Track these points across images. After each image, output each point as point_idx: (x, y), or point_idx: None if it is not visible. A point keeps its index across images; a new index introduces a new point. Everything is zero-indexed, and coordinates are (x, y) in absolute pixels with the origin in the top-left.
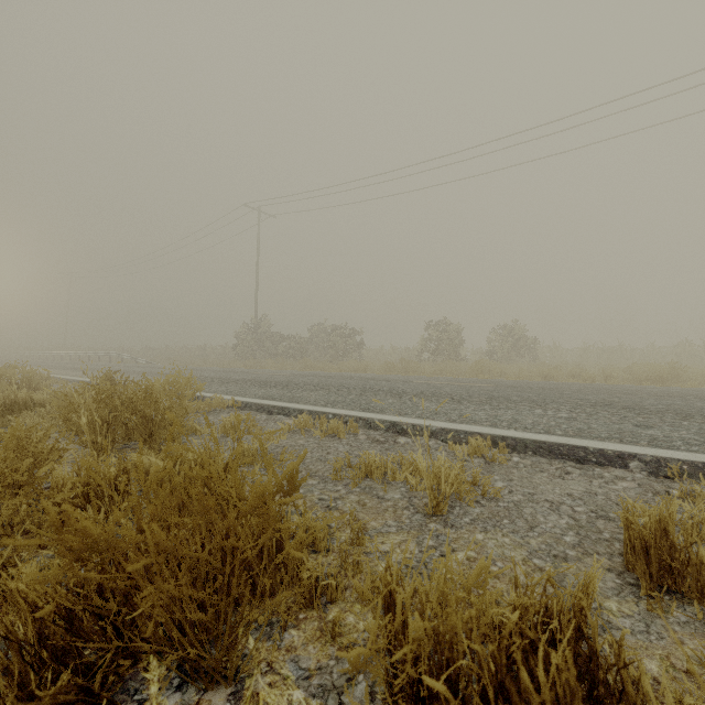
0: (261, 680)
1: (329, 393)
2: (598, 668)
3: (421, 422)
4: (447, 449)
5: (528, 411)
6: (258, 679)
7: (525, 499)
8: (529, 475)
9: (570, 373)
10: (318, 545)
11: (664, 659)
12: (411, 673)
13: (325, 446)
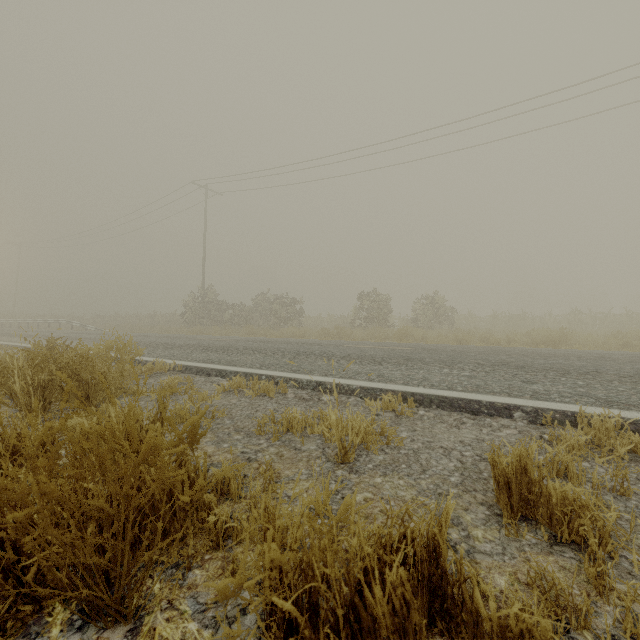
0: (160, 616)
1: (266, 357)
2: (447, 584)
3: (343, 381)
4: (364, 405)
5: (437, 370)
6: (157, 615)
7: (424, 446)
8: (430, 426)
9: (480, 338)
10: (233, 493)
11: (512, 575)
12: (271, 597)
13: (255, 405)
